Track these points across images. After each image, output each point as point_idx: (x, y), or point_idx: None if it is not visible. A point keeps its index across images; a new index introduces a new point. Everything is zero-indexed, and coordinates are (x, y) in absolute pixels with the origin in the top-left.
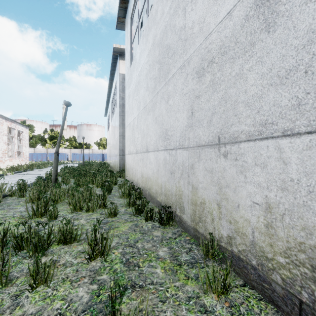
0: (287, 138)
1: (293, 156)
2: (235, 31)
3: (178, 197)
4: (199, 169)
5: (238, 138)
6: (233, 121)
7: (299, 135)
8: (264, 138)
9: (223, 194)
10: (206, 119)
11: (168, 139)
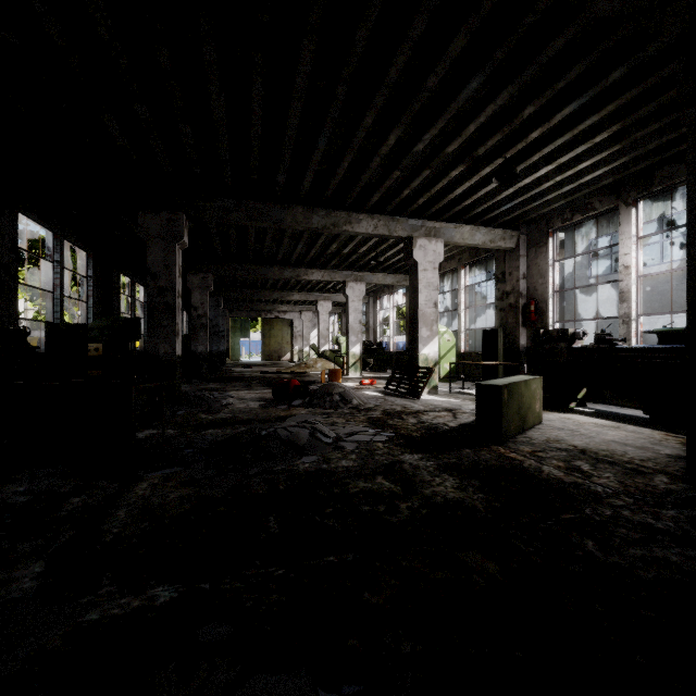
0: None
1: None
2: None
3: None
4: None
5: None
6: None
7: None
8: None
9: None
10: None
11: None
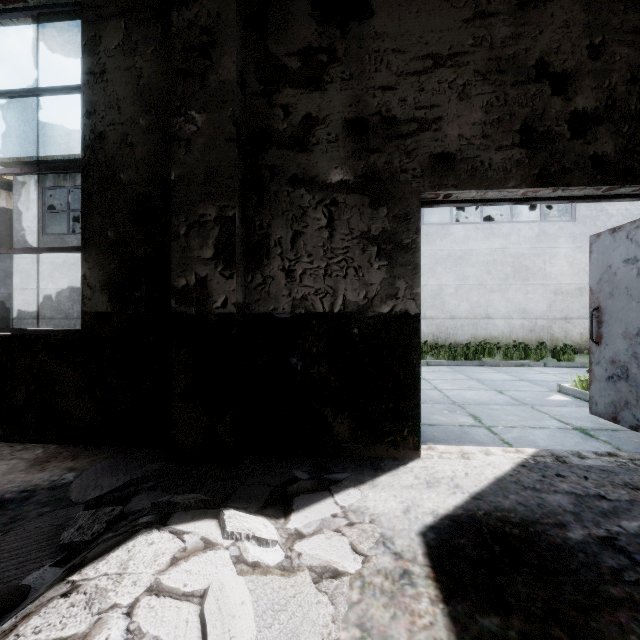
0: None
1: None
2: None
3: None
4: None
5: None
6: None
7: None
8: None
9: None
10: None
11: None
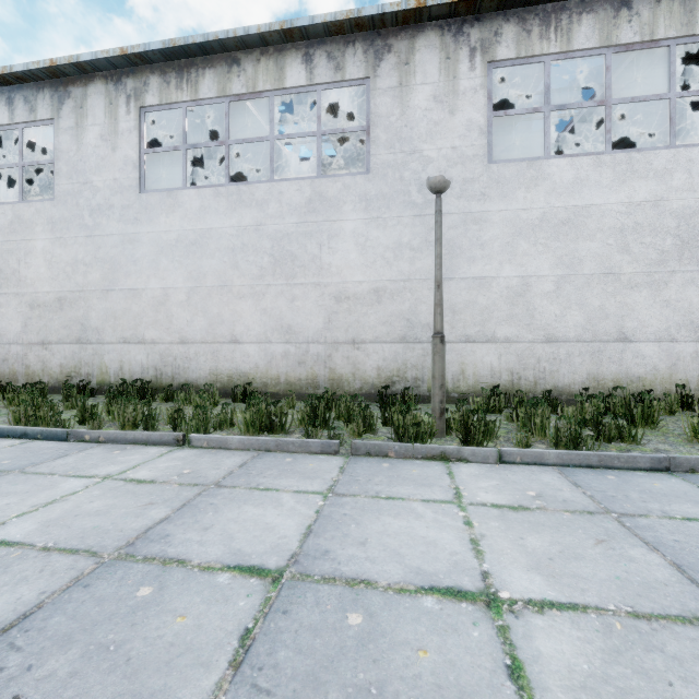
0: (66, 344)
1: (67, 349)
2: (51, 301)
3: (13, 375)
4: (32, 356)
5: (52, 342)
6: (50, 336)
7: (69, 344)
8: (61, 344)
9: (46, 365)
10: (36, 331)
11: (0, 336)
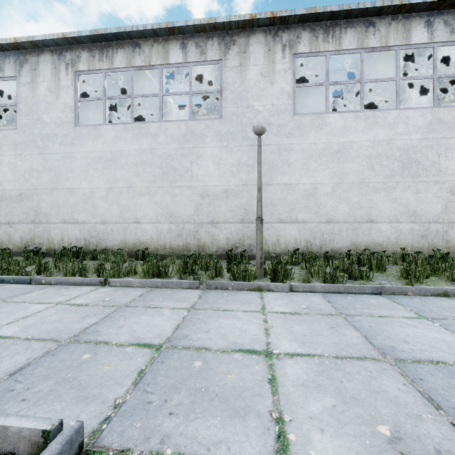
0: (25, 224)
1: (25, 227)
2: (14, 196)
3: None
4: (1, 231)
5: (15, 222)
6: (14, 218)
7: (26, 224)
8: (21, 223)
9: (11, 237)
10: (4, 215)
11: None
